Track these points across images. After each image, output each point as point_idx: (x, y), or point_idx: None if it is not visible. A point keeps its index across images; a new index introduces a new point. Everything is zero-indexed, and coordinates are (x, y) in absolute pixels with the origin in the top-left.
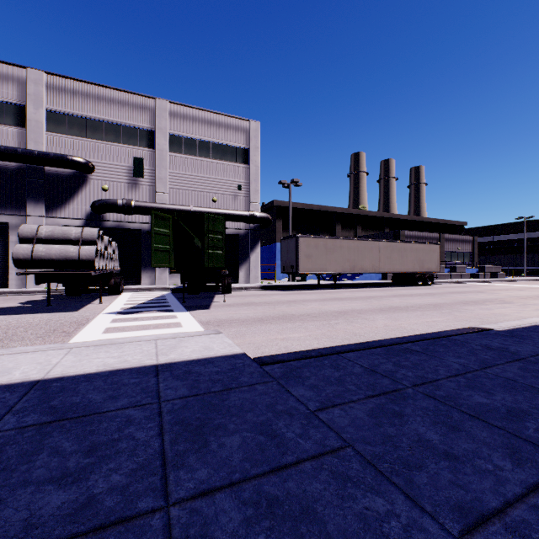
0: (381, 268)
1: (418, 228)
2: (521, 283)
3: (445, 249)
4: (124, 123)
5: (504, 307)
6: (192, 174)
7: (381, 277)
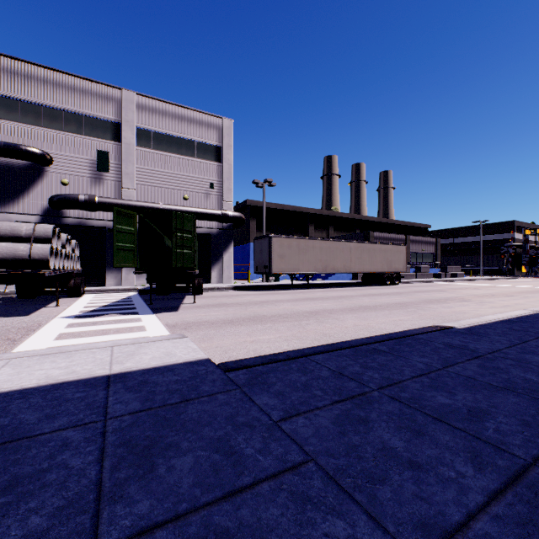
0: (352, 268)
1: (386, 230)
2: (478, 282)
3: (411, 250)
4: (86, 113)
5: (464, 305)
6: (162, 170)
7: (352, 277)
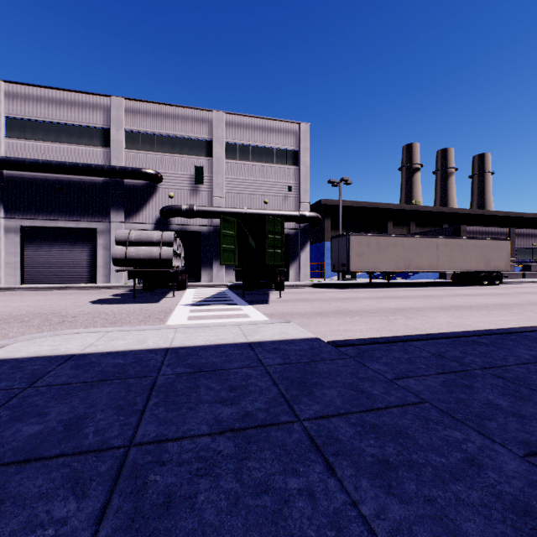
0: (440, 266)
1: (482, 223)
2: None
3: (517, 245)
4: (186, 136)
5: None
6: (245, 179)
7: (439, 276)
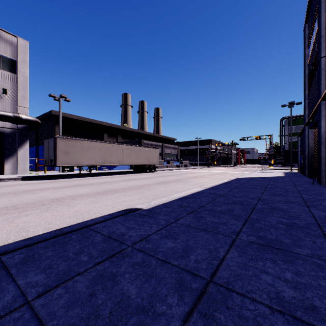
0: (124, 162)
1: (153, 140)
2: (195, 169)
3: (165, 152)
4: None
5: (176, 185)
6: None
7: (130, 167)
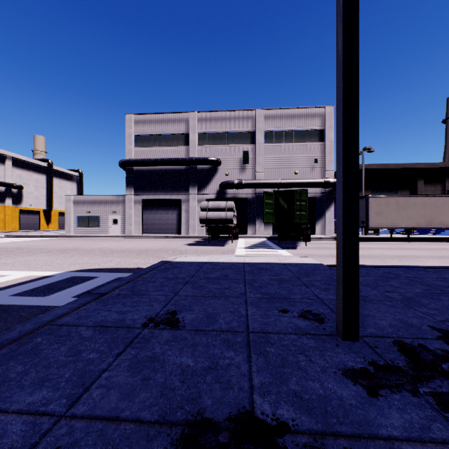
0: None
1: None
2: None
3: None
4: (237, 131)
5: None
6: (280, 156)
7: None
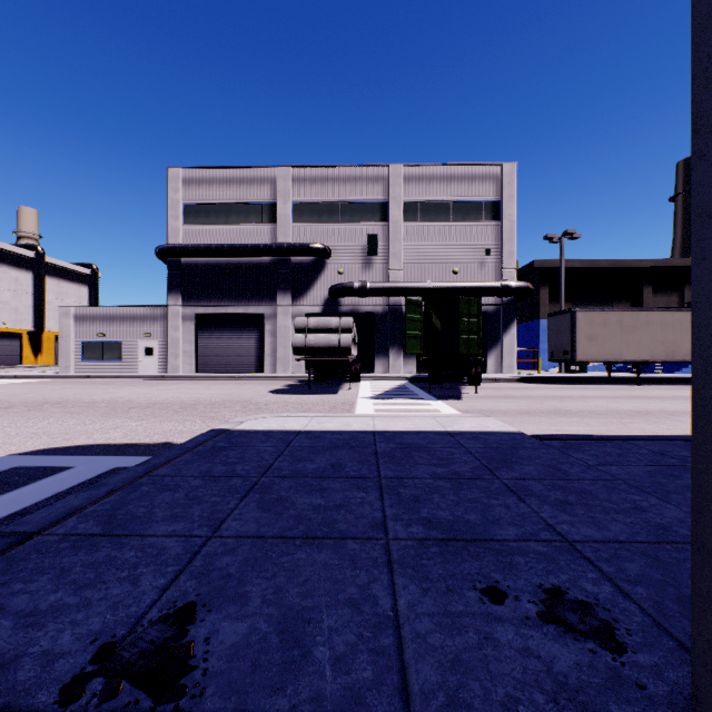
0: None
1: None
2: None
3: None
4: (358, 200)
5: None
6: (428, 244)
7: None
